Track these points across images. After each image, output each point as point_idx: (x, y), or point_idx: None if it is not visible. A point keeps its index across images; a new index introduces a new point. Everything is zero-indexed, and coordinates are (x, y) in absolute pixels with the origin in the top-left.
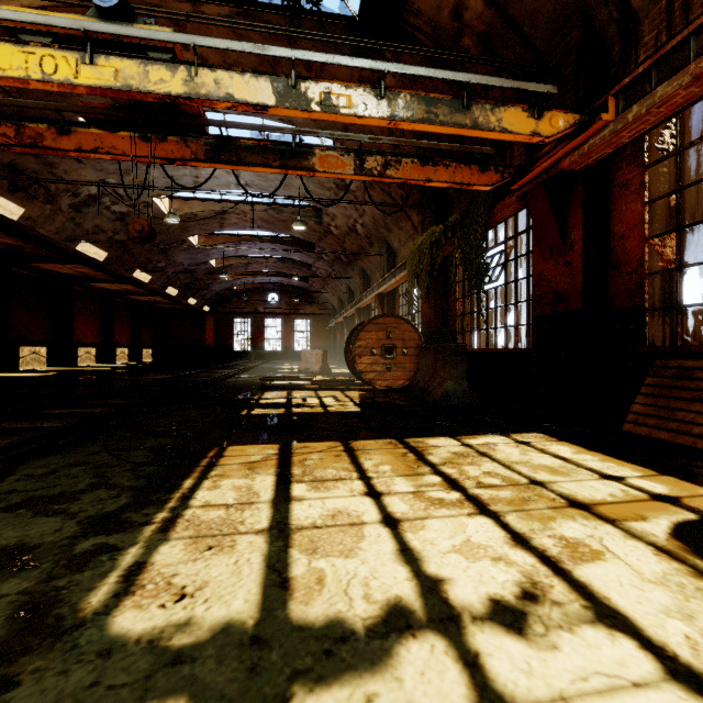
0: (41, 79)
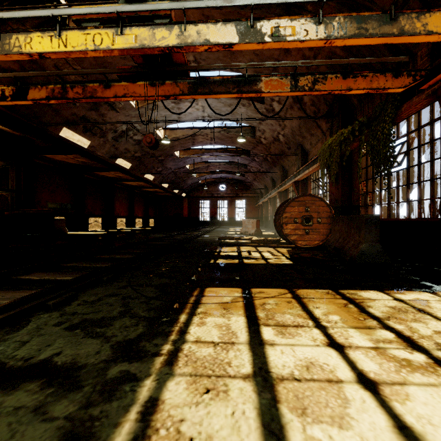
0: (93, 49)
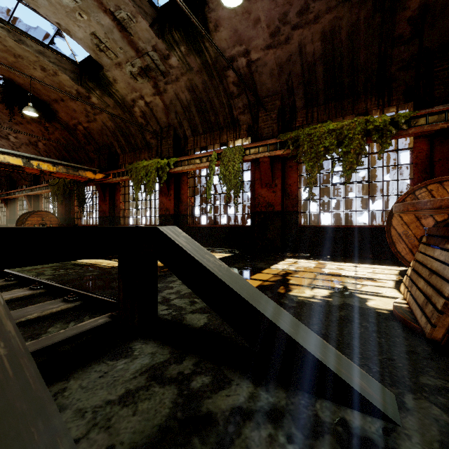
0: None
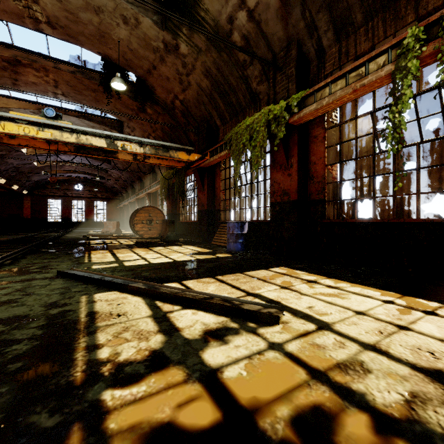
0: (24, 135)
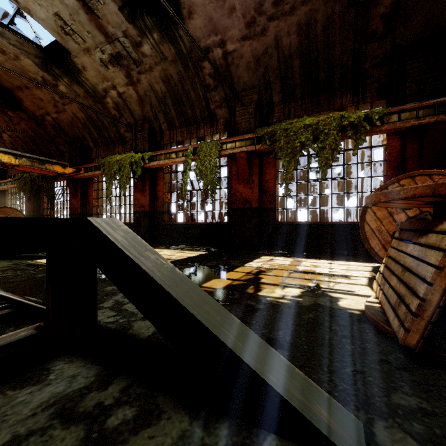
0: None
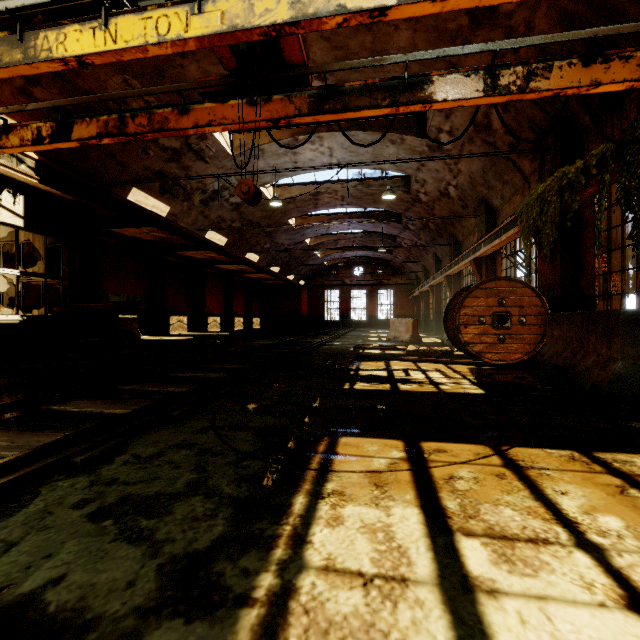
0: (156, 42)
